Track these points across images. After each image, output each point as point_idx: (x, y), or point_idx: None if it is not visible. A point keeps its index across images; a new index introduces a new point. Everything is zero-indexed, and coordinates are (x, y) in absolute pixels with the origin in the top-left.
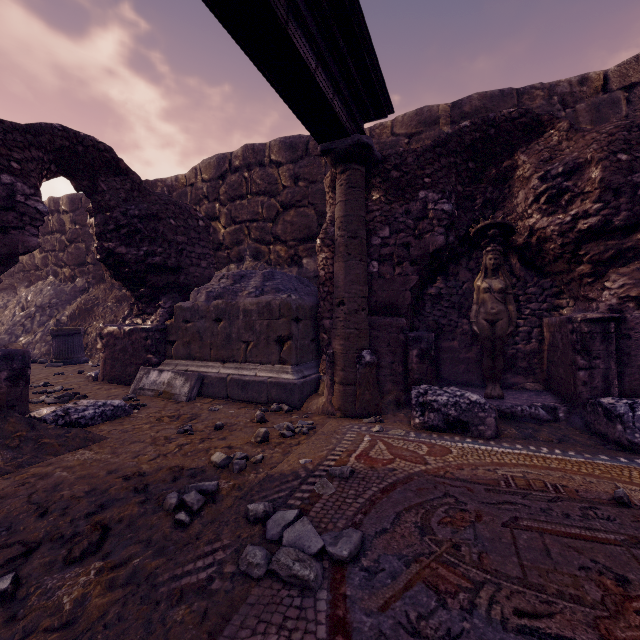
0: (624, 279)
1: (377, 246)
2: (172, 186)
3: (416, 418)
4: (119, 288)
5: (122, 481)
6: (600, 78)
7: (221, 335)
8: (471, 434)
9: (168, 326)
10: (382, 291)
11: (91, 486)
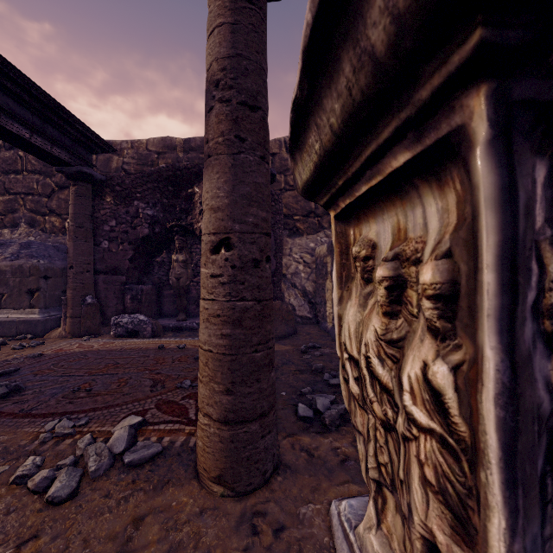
0: None
1: (108, 231)
2: None
3: (112, 332)
4: None
5: None
6: None
7: None
8: (140, 337)
9: None
10: (111, 260)
11: None
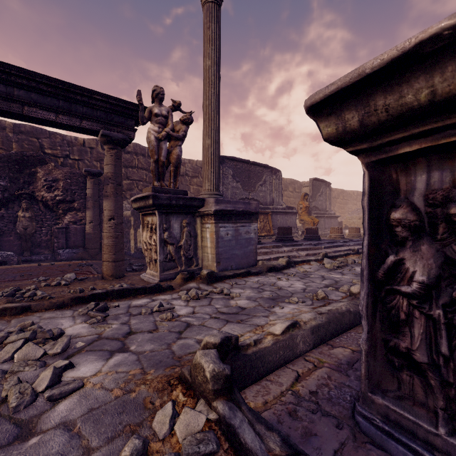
0: (70, 216)
1: None
2: None
3: None
4: None
5: None
6: (82, 140)
7: None
8: (8, 265)
9: None
10: None
11: None
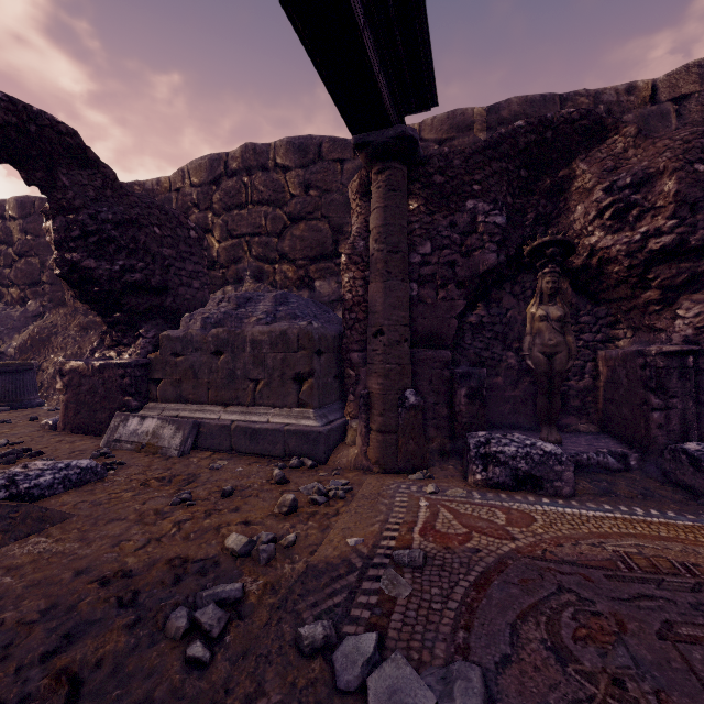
0: (700, 307)
1: (416, 264)
2: (153, 190)
3: (477, 474)
4: (84, 313)
5: (98, 588)
6: (648, 87)
7: (222, 372)
8: (545, 492)
9: (152, 360)
10: (423, 318)
11: (49, 600)
